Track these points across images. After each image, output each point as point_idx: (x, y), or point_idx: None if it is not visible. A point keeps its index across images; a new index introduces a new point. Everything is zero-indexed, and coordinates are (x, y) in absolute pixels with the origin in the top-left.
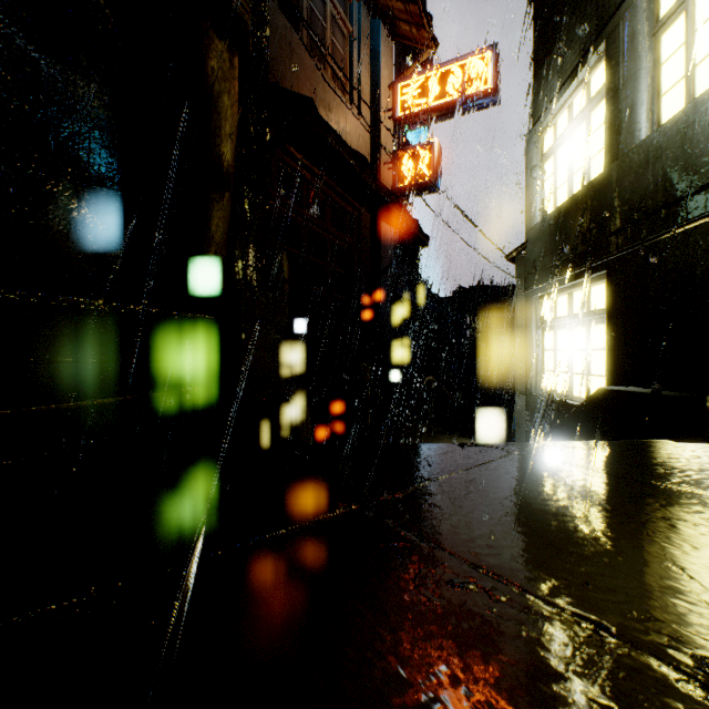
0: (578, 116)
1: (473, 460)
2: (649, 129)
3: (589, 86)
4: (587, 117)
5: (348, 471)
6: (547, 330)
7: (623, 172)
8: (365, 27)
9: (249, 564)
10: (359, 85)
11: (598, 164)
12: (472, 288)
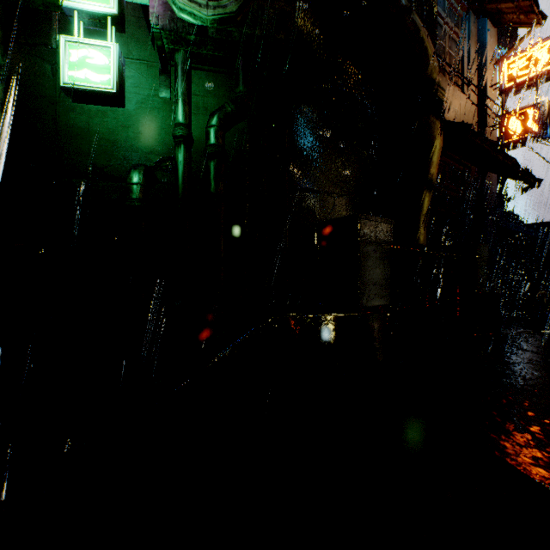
0: None
1: None
2: None
3: None
4: None
5: (544, 323)
6: None
7: None
8: (472, 29)
9: (540, 335)
10: (468, 75)
11: None
12: None
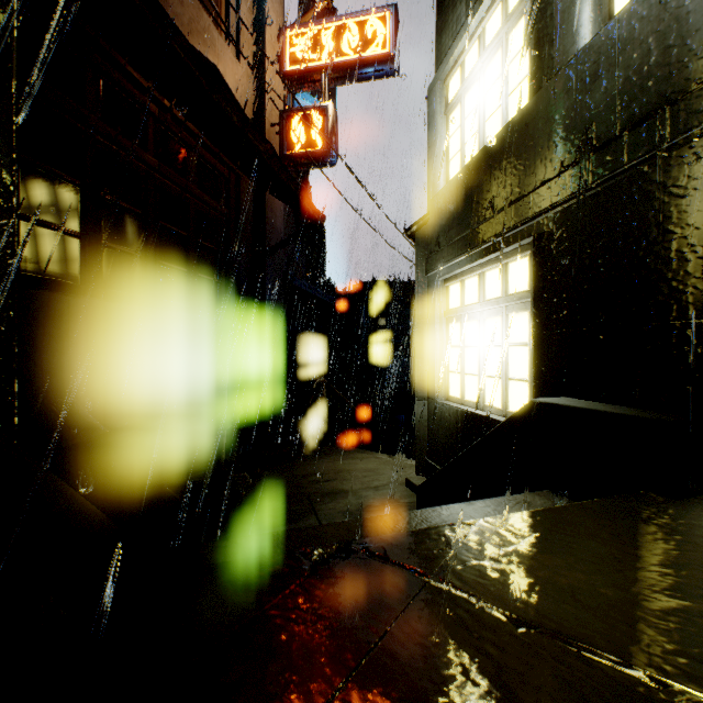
0: (493, 43)
1: (315, 662)
2: (597, 28)
3: (507, 1)
4: (504, 42)
5: None
6: (453, 322)
7: (558, 95)
8: None
9: None
10: (238, 22)
11: (519, 99)
12: (373, 283)
